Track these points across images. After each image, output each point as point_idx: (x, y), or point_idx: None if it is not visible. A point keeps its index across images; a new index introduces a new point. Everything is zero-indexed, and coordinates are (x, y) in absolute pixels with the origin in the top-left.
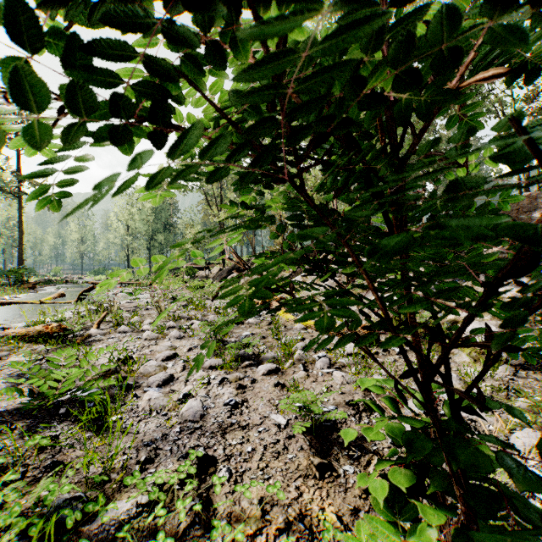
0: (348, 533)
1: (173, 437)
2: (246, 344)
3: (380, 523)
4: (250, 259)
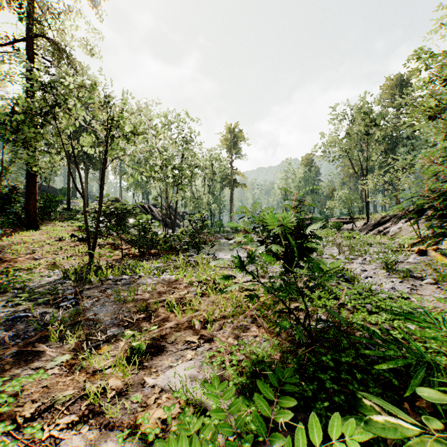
0: None
1: (386, 291)
2: (410, 271)
3: None
4: (396, 214)
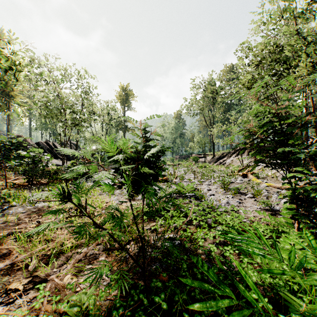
0: (277, 218)
1: (223, 205)
2: (238, 189)
3: (284, 210)
4: (230, 152)
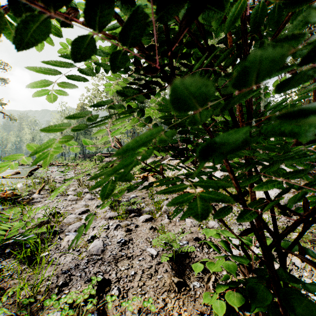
0: None
1: (82, 266)
2: (132, 202)
3: None
4: None
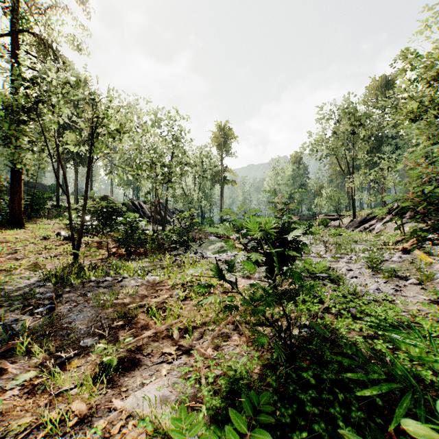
0: None
1: (370, 292)
2: (394, 270)
3: None
4: None
